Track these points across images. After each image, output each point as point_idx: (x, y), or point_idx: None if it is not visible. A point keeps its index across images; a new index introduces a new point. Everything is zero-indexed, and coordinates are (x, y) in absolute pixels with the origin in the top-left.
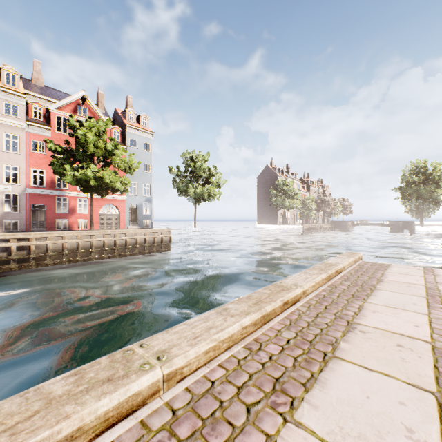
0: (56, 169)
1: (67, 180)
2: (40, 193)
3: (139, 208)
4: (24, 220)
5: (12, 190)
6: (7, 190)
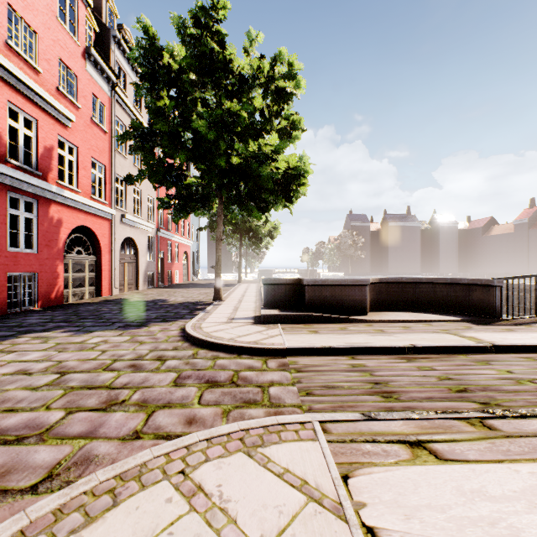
0: (245, 217)
1: (264, 231)
2: (162, 236)
3: (195, 256)
4: (155, 272)
5: (150, 231)
6: (150, 230)
